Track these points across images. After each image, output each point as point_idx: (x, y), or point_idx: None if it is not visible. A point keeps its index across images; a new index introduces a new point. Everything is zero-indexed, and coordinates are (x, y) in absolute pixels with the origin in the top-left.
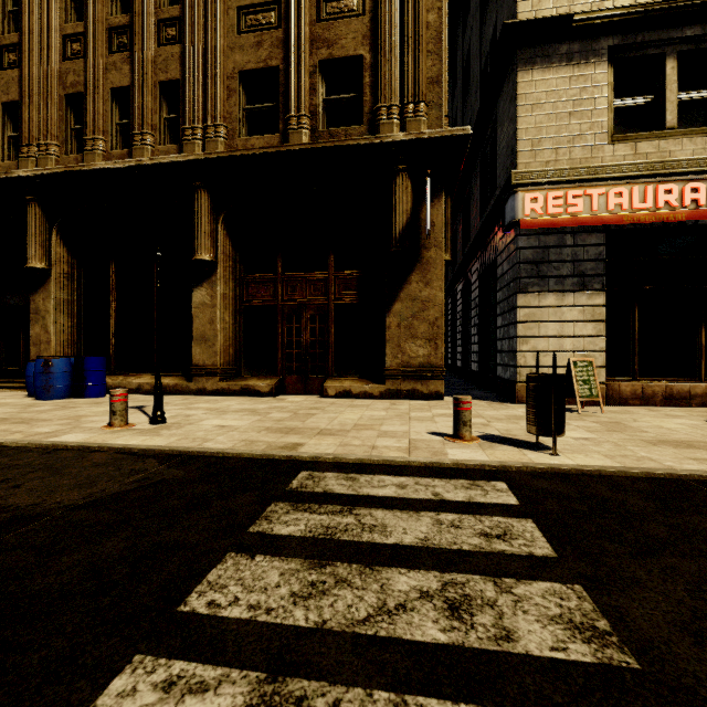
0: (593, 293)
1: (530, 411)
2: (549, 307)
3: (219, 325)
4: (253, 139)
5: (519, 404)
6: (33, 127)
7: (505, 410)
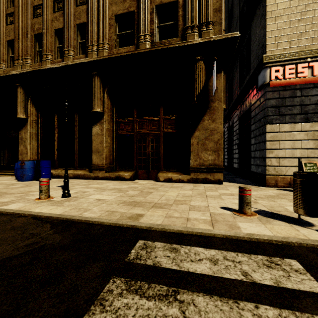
0: (313, 123)
1: (298, 198)
2: (286, 132)
3: (105, 144)
4: (121, 49)
5: (267, 187)
6: (20, 51)
7: (261, 191)
